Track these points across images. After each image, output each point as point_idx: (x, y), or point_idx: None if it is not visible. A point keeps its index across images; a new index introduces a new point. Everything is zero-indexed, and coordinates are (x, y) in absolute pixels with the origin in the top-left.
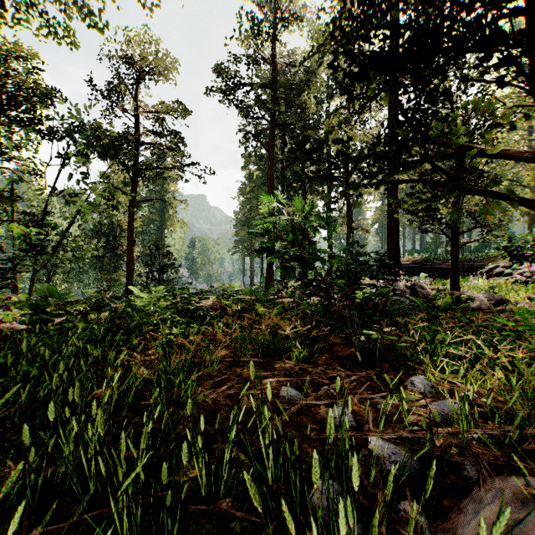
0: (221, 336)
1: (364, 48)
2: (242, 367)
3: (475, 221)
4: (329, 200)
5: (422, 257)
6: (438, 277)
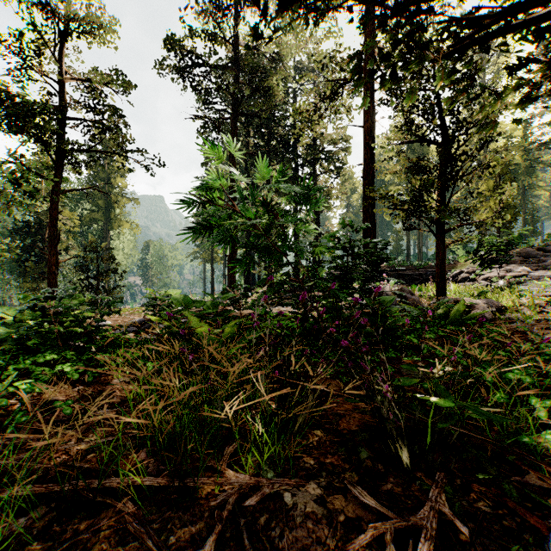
0: (116, 385)
1: (337, 26)
2: (103, 509)
3: (460, 218)
4: None
5: (387, 263)
6: (403, 284)
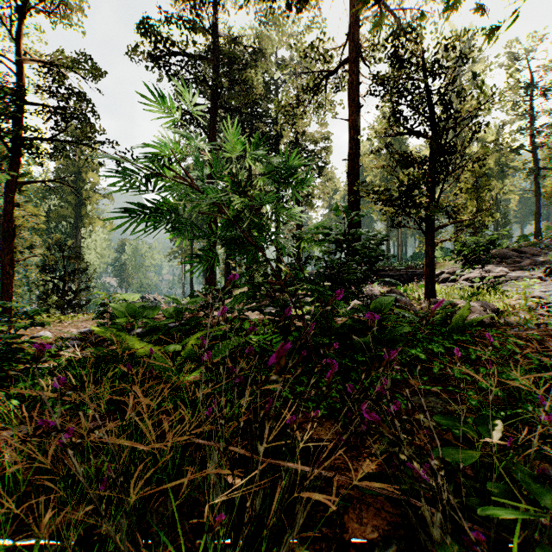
0: (1, 444)
1: (320, 15)
2: None
3: (449, 216)
4: (278, 200)
5: None
6: (385, 284)
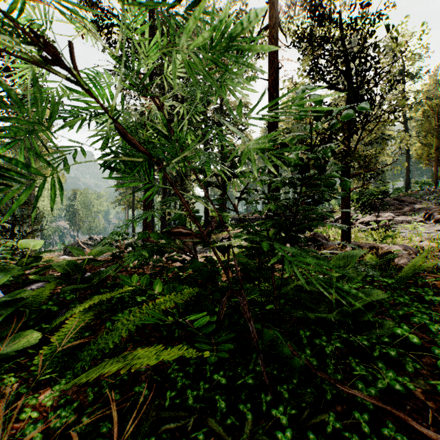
0: None
1: None
2: None
3: (361, 166)
4: None
5: None
6: None
